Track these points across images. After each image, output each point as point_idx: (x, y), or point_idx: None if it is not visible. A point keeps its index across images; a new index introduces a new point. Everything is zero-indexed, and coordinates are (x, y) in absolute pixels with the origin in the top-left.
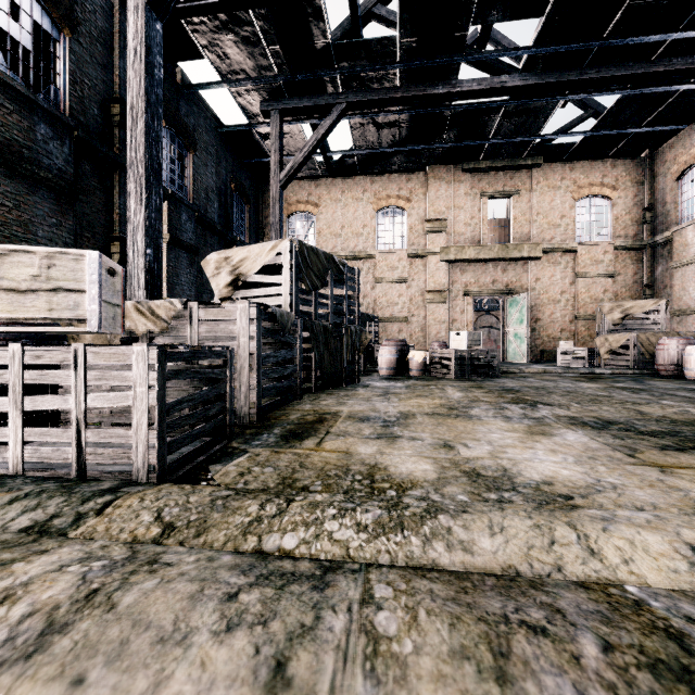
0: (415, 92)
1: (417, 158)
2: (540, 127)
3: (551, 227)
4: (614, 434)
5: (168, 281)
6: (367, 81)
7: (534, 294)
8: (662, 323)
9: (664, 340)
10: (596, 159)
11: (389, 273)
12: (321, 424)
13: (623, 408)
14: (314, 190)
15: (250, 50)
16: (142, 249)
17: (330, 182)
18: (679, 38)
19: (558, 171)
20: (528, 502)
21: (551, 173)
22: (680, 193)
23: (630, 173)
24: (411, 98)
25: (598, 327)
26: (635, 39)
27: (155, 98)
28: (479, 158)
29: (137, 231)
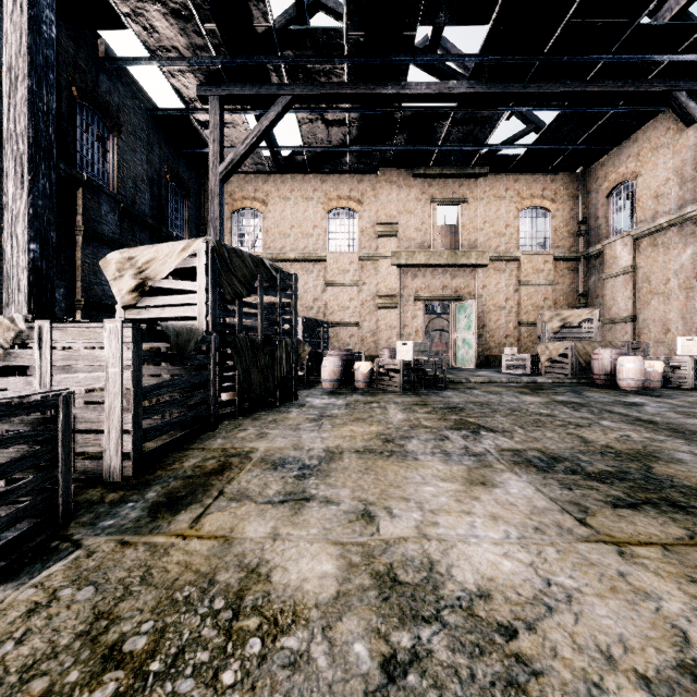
0: (364, 90)
1: (368, 159)
2: (486, 137)
3: (496, 236)
4: (560, 481)
5: (84, 280)
6: (314, 74)
7: (481, 301)
8: (596, 331)
9: (598, 350)
10: (537, 172)
11: (340, 276)
12: (220, 475)
13: (567, 434)
14: (261, 186)
15: (181, 25)
16: (24, 243)
17: (279, 179)
18: (610, 61)
19: (503, 181)
20: (454, 652)
21: (496, 183)
22: (610, 209)
23: (567, 187)
24: (359, 96)
25: (540, 334)
26: (573, 58)
27: (44, 60)
28: (429, 163)
29: (16, 221)
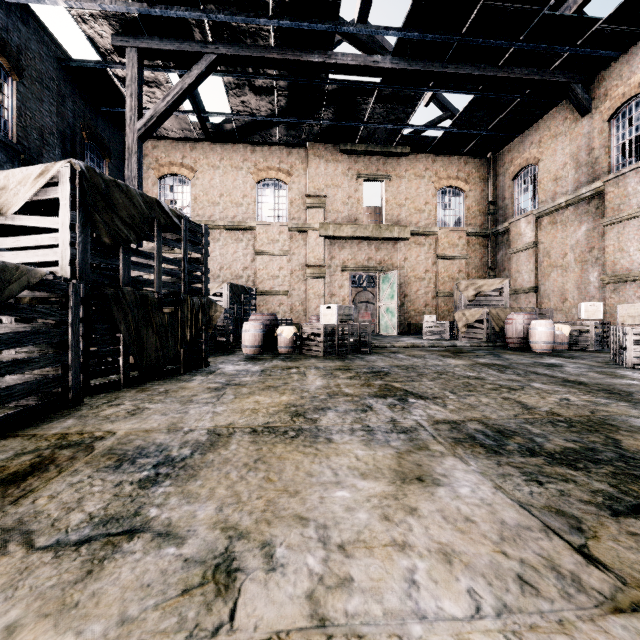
0: (291, 56)
1: (297, 132)
2: (408, 117)
3: (417, 212)
4: (521, 468)
5: None
6: (239, 34)
7: (403, 272)
8: (506, 299)
9: (512, 315)
10: (453, 155)
11: (269, 245)
12: (14, 486)
13: (503, 399)
14: (189, 153)
15: None
16: None
17: (207, 147)
18: (520, 48)
19: (423, 161)
20: None
21: (417, 163)
22: (515, 191)
23: (478, 170)
24: (286, 61)
25: (456, 303)
26: (487, 41)
27: None
28: (355, 140)
29: None
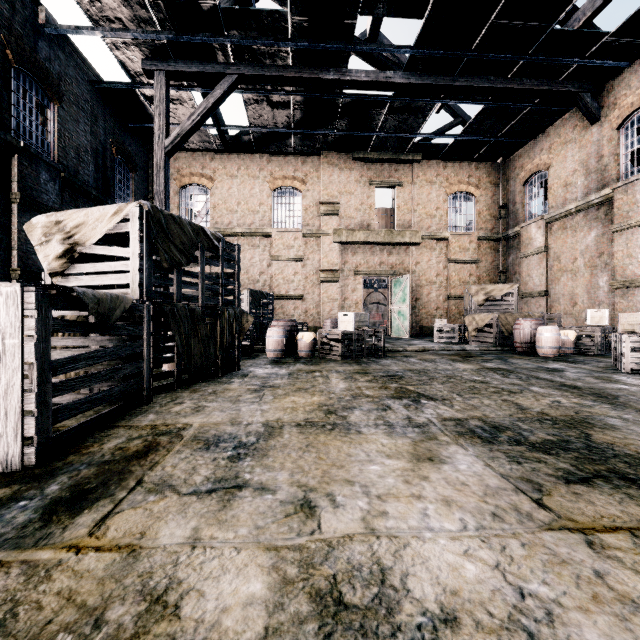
0: (307, 74)
1: (312, 142)
2: (419, 126)
3: (428, 217)
4: (507, 453)
5: (20, 249)
6: (259, 56)
7: (415, 276)
8: (516, 304)
9: (520, 321)
10: (464, 160)
11: (285, 251)
12: (143, 459)
13: (503, 401)
14: (209, 163)
15: None
16: None
17: (226, 157)
18: (528, 61)
19: (434, 168)
20: None
21: (428, 169)
22: (526, 196)
23: (489, 175)
24: (303, 79)
25: (467, 307)
26: (496, 56)
27: None
28: (368, 148)
29: None
